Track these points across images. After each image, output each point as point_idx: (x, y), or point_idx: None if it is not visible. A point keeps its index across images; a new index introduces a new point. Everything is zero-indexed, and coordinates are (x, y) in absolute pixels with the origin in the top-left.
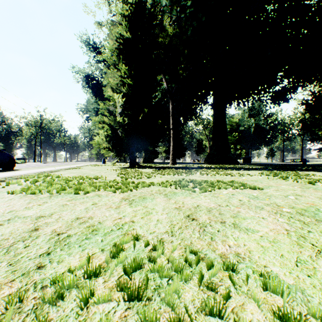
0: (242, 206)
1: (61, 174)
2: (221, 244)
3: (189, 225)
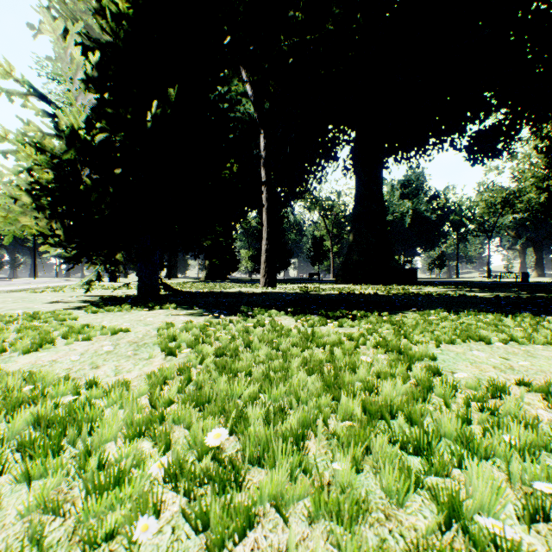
0: None
1: None
2: None
3: None
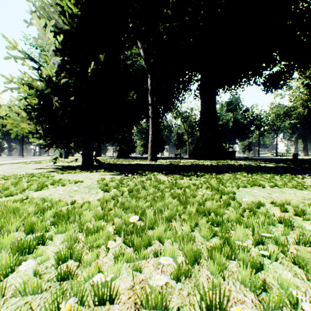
0: None
1: None
2: None
3: None
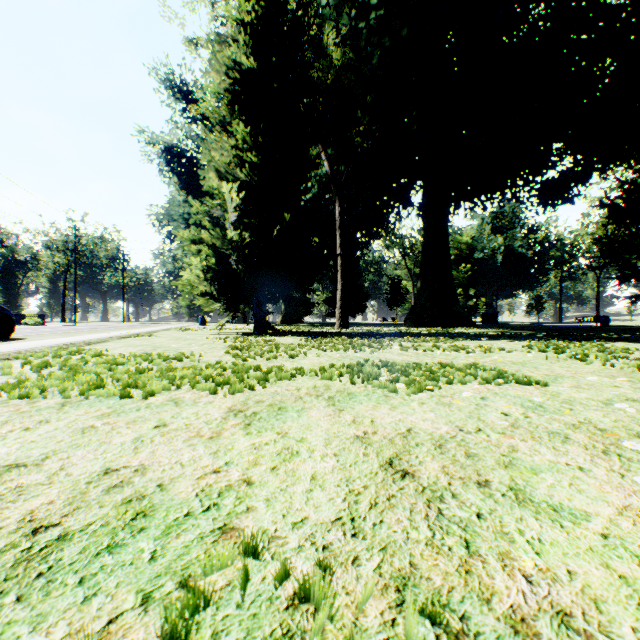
0: (515, 430)
1: (106, 350)
2: (501, 569)
3: (398, 495)
